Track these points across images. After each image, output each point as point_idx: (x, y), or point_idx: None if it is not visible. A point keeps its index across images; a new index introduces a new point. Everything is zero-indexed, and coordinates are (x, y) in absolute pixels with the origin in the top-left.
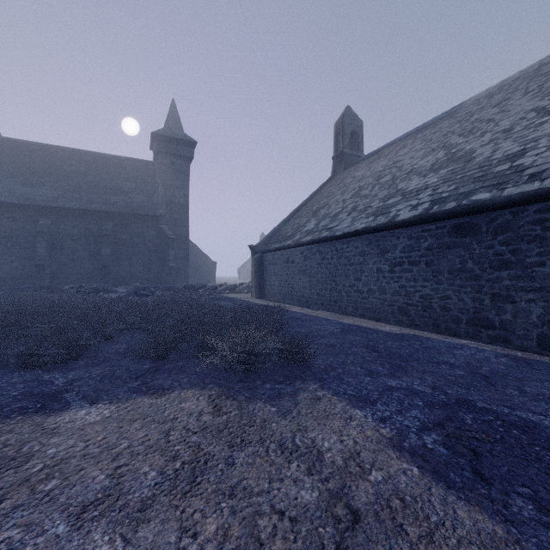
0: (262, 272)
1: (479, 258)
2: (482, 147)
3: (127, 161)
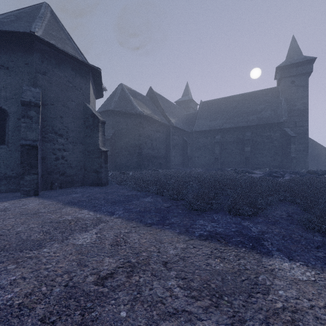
0: None
1: None
2: None
3: (259, 92)
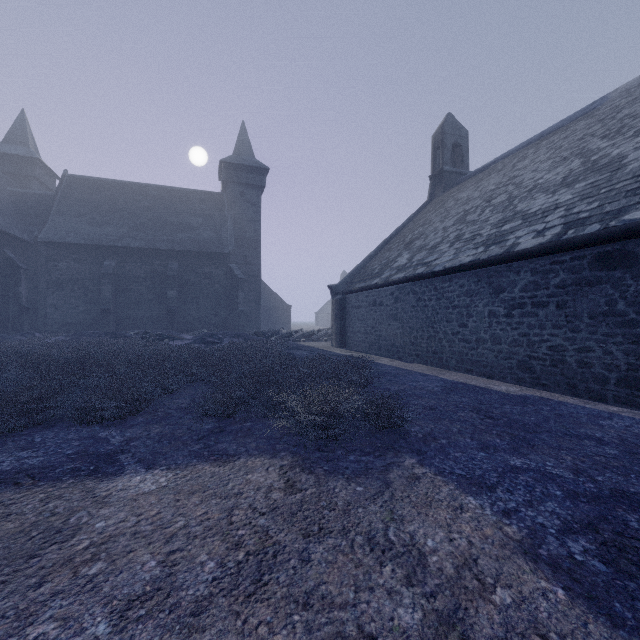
0: (344, 317)
1: (634, 297)
2: (637, 150)
3: (194, 193)
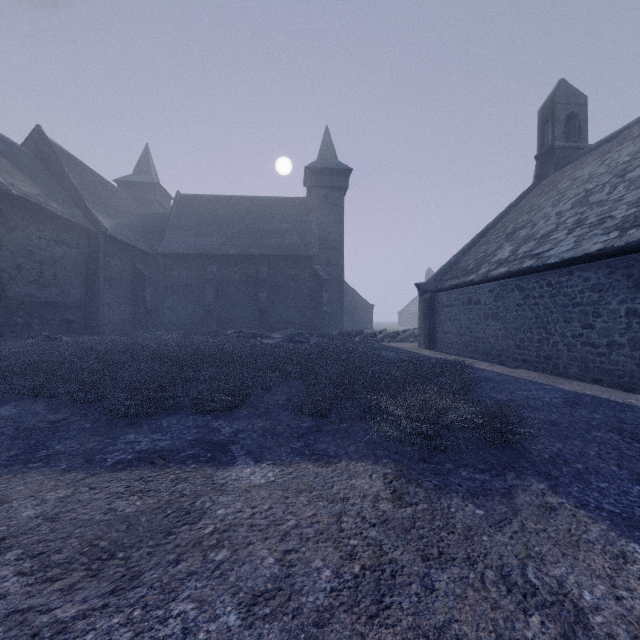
0: (433, 317)
1: None
2: None
3: (282, 201)
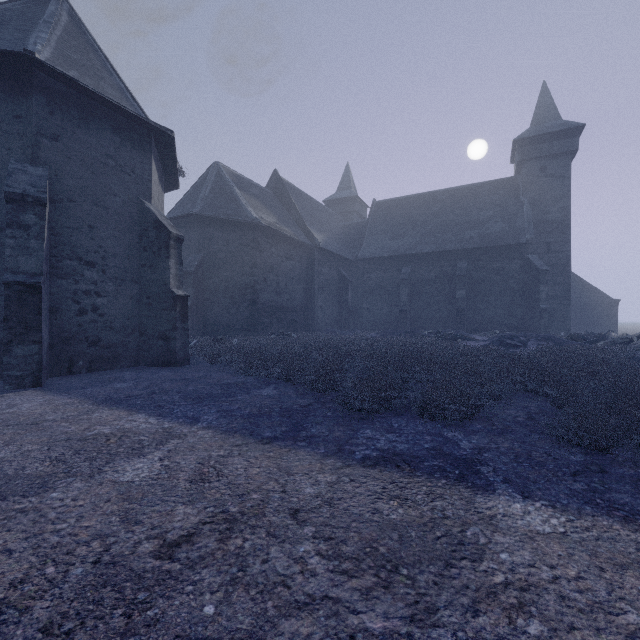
0: None
1: None
2: None
3: (482, 186)
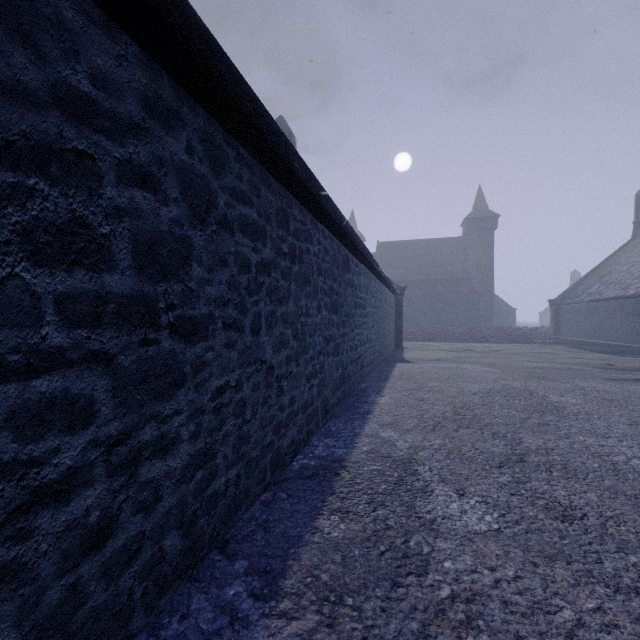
0: (558, 318)
1: None
2: None
3: (446, 240)
